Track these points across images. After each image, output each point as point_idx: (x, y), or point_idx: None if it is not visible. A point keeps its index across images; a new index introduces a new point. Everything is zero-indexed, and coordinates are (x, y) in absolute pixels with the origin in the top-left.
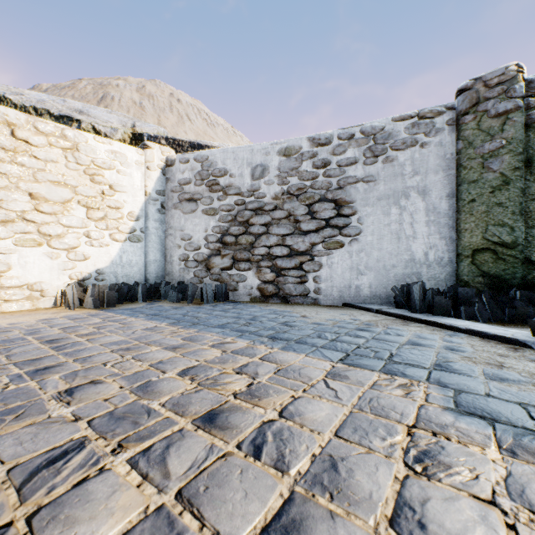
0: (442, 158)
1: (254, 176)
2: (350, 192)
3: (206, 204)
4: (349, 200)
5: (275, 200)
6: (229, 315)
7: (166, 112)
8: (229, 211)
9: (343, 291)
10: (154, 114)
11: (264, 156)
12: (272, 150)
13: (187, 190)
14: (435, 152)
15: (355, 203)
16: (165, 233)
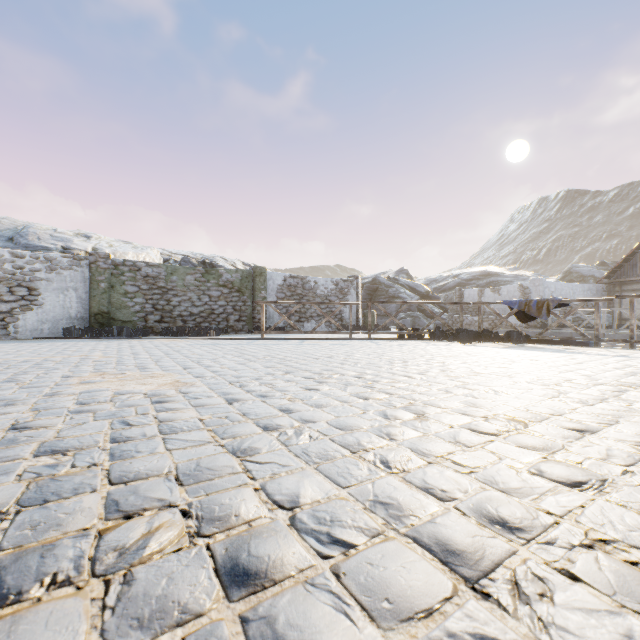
0: (84, 277)
1: None
2: (38, 284)
3: None
4: (38, 288)
5: None
6: None
7: None
8: None
9: (34, 332)
10: None
11: None
12: None
13: None
14: (81, 274)
15: (41, 290)
16: None
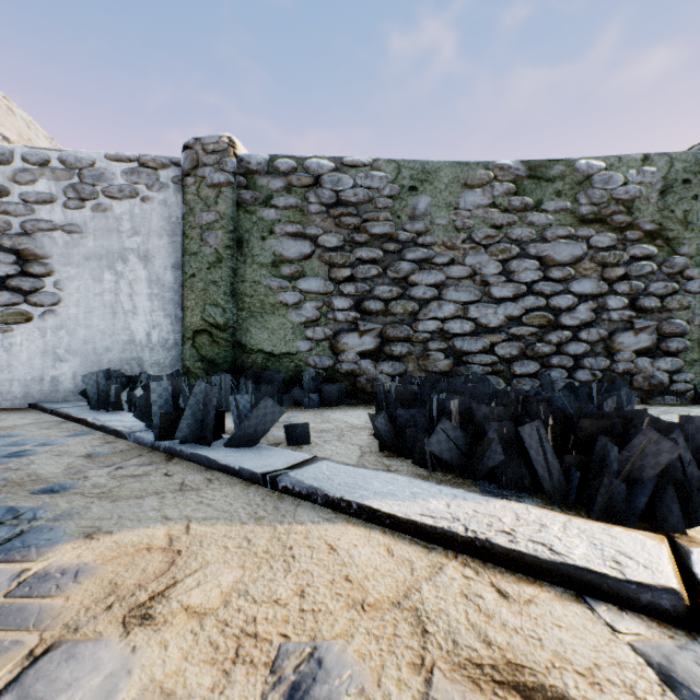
0: (168, 220)
1: None
2: (44, 243)
3: None
4: (42, 253)
5: None
6: None
7: None
8: None
9: (31, 386)
10: None
11: None
12: None
13: None
14: (159, 211)
15: (52, 259)
16: None
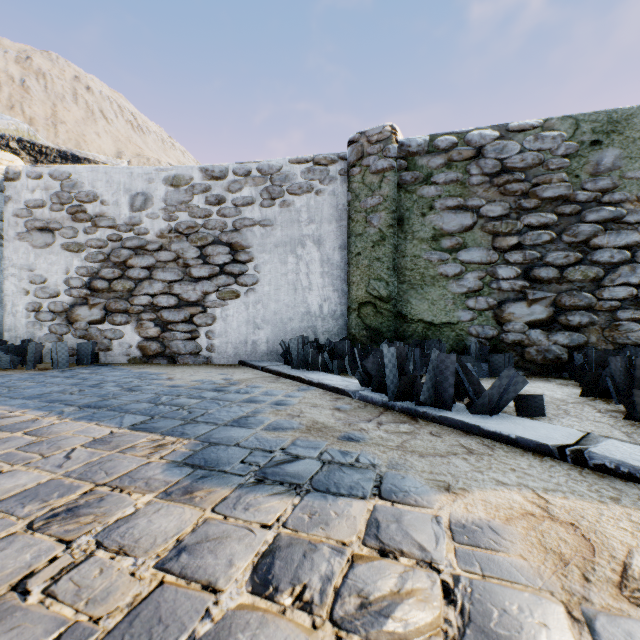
0: (335, 208)
1: (134, 207)
2: (247, 236)
3: (67, 236)
4: (246, 244)
5: (161, 238)
6: (68, 382)
7: (67, 101)
8: (100, 249)
9: (239, 347)
10: (46, 100)
11: (147, 183)
12: (158, 176)
13: (39, 215)
14: (329, 201)
15: (252, 249)
16: (5, 273)
